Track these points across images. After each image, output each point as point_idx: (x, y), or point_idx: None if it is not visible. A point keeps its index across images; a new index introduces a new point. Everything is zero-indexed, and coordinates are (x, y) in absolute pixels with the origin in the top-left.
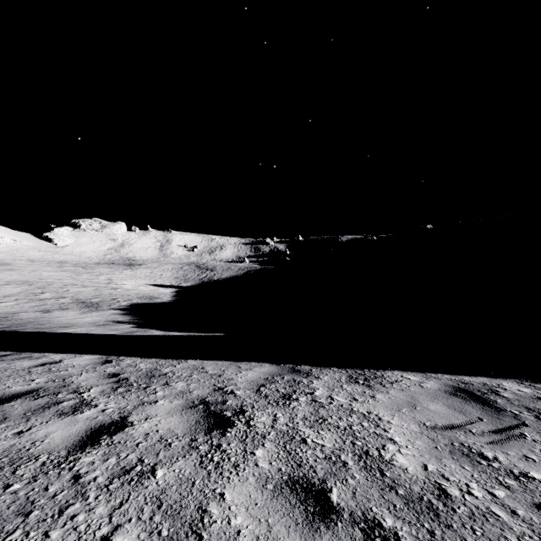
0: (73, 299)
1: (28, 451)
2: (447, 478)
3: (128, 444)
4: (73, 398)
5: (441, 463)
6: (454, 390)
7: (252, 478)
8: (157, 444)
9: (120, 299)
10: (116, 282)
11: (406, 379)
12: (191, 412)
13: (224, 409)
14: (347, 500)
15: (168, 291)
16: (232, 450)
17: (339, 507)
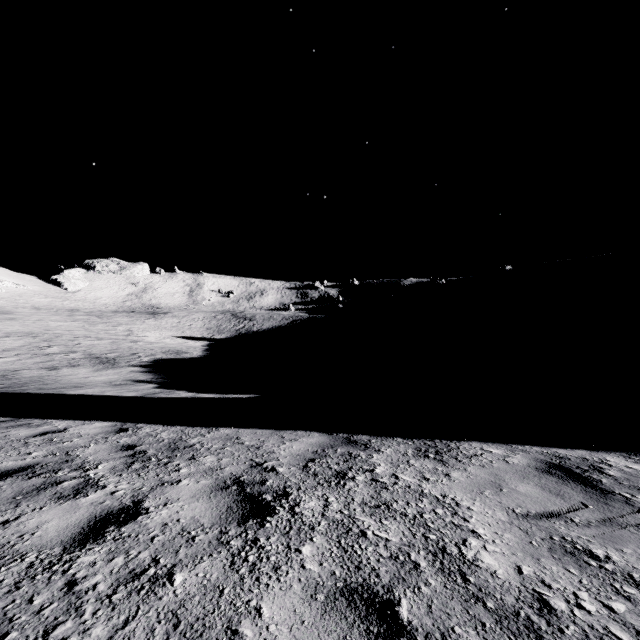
0: (86, 354)
1: (13, 548)
2: (549, 585)
3: (140, 538)
4: (77, 477)
5: (539, 564)
6: (547, 467)
7: (297, 584)
8: (177, 538)
9: (141, 354)
10: (137, 334)
11: (487, 452)
12: (222, 495)
13: (263, 491)
14: (420, 616)
15: (199, 344)
16: (273, 546)
17: (411, 627)
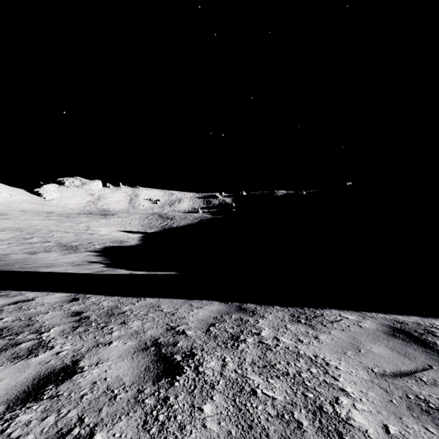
0: (57, 243)
1: None
2: None
3: (72, 396)
4: (33, 339)
5: (402, 423)
6: (392, 331)
7: None
8: (102, 396)
9: (95, 243)
10: (93, 229)
11: (344, 318)
12: (142, 355)
13: (174, 352)
14: None
15: (136, 236)
16: (179, 404)
17: None
